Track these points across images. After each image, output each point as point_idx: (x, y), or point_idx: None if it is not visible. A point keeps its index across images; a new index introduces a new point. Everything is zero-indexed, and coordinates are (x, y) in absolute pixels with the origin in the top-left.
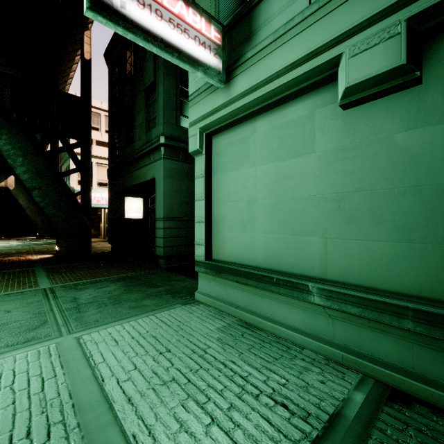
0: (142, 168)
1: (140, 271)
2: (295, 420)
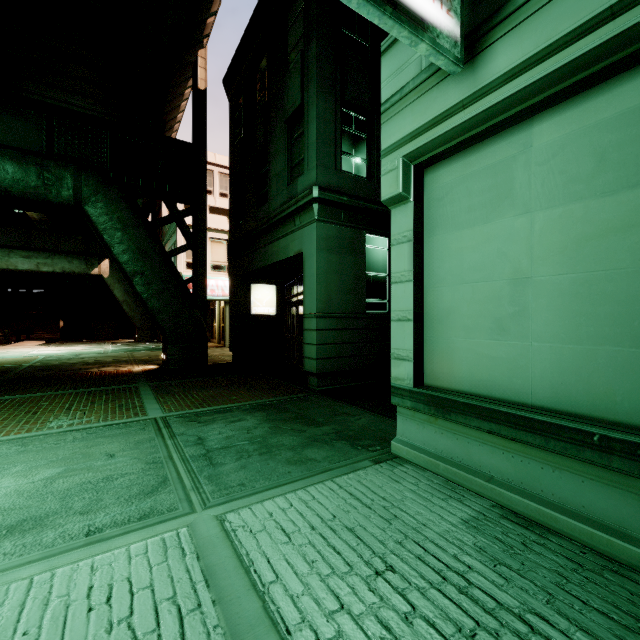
0: (281, 240)
1: (283, 395)
2: None
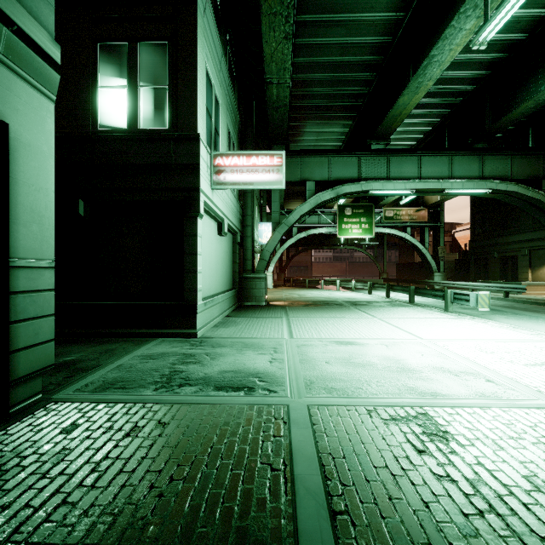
0: None
1: (100, 404)
2: (252, 319)
